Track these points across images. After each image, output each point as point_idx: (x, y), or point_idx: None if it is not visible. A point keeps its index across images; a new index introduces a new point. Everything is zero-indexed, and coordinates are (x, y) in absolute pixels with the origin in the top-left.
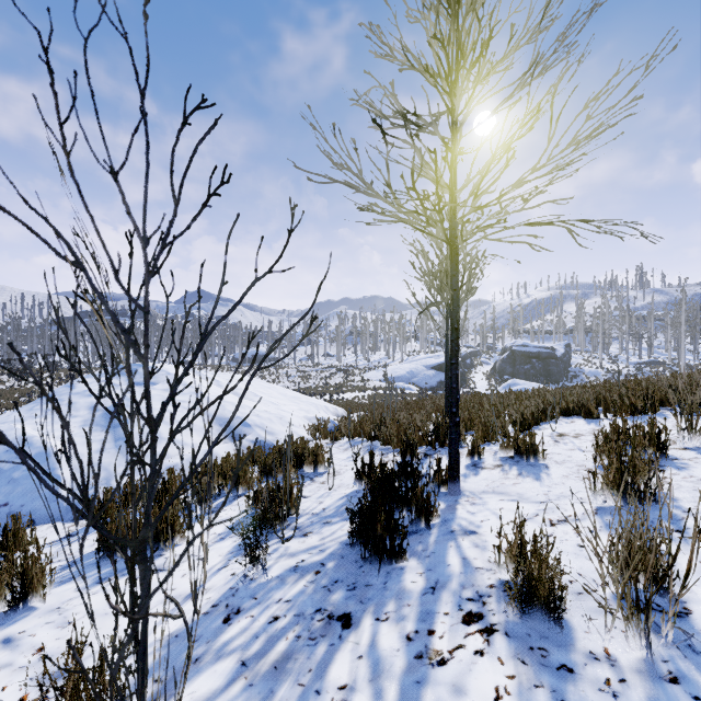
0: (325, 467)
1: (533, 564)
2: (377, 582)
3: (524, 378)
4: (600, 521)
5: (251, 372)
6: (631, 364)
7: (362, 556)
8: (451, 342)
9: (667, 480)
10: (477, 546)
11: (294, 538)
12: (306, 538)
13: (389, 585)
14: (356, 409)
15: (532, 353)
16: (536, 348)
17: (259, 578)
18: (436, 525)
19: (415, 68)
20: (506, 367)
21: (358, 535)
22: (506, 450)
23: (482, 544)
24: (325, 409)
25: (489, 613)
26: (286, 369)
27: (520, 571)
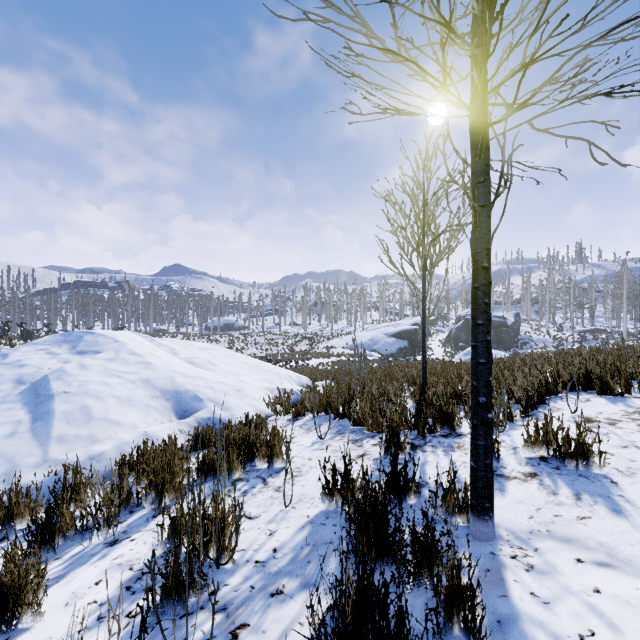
0: (283, 461)
1: None
2: None
3: None
4: None
5: (221, 340)
6: (575, 332)
7: None
8: (477, 290)
9: None
10: None
11: None
12: None
13: None
14: (321, 377)
15: None
16: None
17: None
18: (484, 638)
19: None
20: (461, 335)
21: None
22: (533, 448)
23: None
24: (289, 378)
25: None
26: (255, 337)
27: None
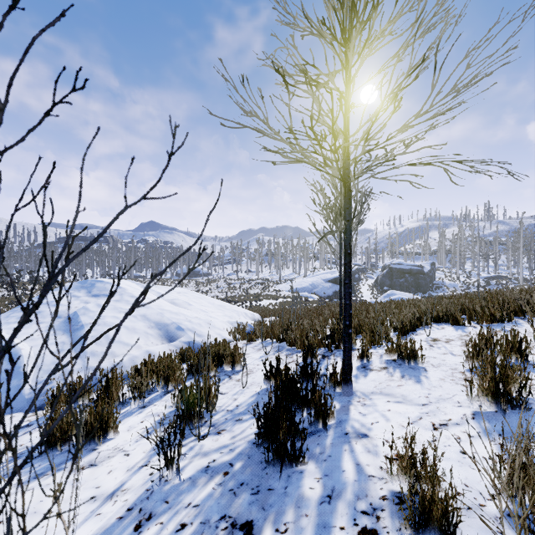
0: (241, 366)
1: (426, 484)
2: (278, 486)
3: (399, 289)
4: (478, 427)
5: (190, 285)
6: (481, 278)
7: (265, 460)
8: (345, 265)
9: (532, 385)
10: (368, 450)
11: (209, 435)
12: (219, 436)
13: (289, 490)
14: (269, 314)
15: (406, 269)
16: (408, 266)
17: (173, 480)
18: (332, 426)
19: (314, 28)
20: (386, 280)
21: (264, 436)
22: (390, 354)
23: (373, 449)
24: (245, 314)
25: (383, 531)
26: (217, 282)
27: (412, 487)
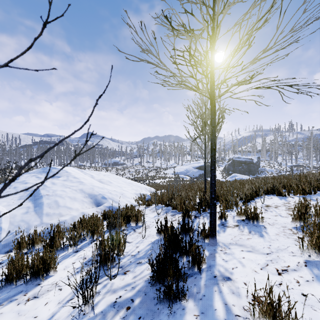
0: (142, 223)
1: None
2: None
3: (238, 173)
4: (311, 273)
5: (112, 170)
6: (287, 166)
7: (157, 299)
8: (211, 156)
9: None
10: (233, 292)
11: (118, 275)
12: (125, 276)
13: None
14: (160, 188)
15: (242, 161)
16: (244, 159)
17: (89, 313)
18: (204, 270)
19: None
20: (230, 167)
21: (156, 278)
22: (240, 216)
23: (236, 291)
24: (145, 188)
25: None
26: (128, 168)
27: None
